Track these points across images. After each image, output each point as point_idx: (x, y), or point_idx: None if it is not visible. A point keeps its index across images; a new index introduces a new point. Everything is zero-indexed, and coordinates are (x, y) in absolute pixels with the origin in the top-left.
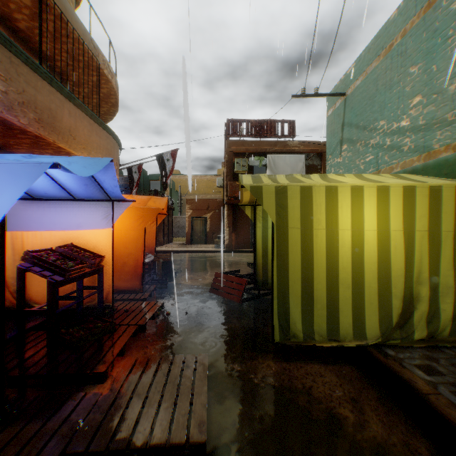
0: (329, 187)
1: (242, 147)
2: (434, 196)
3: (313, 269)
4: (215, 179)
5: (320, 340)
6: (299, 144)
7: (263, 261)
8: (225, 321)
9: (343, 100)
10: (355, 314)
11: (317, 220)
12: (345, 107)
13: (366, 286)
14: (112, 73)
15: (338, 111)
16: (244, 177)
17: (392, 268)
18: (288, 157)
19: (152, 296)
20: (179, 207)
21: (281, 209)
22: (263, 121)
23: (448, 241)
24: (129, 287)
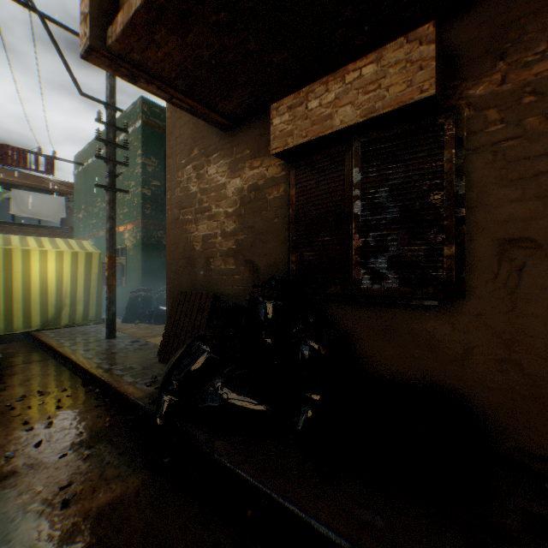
0: (8, 248)
1: None
2: (76, 256)
3: None
4: None
5: (1, 332)
6: (62, 184)
7: None
8: None
9: (83, 168)
10: (26, 316)
11: None
12: (84, 175)
13: (34, 301)
14: None
15: (81, 175)
16: None
17: (51, 291)
18: (44, 196)
19: None
20: None
21: None
22: (8, 146)
23: (83, 277)
24: None
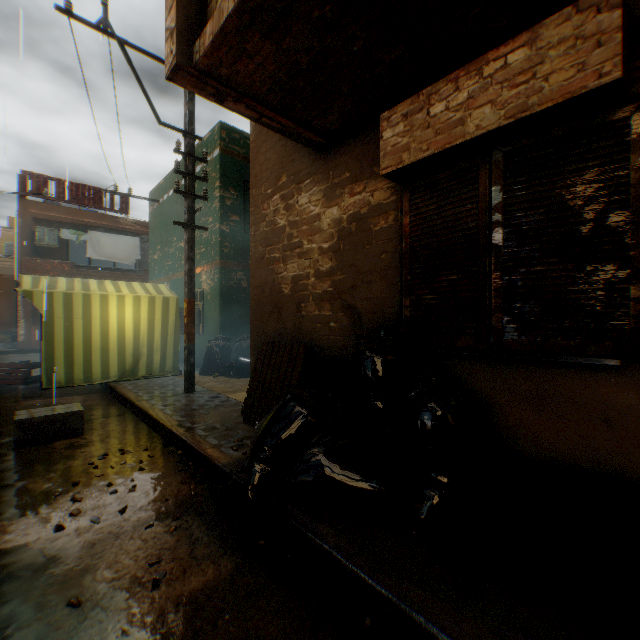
0: (86, 294)
1: (51, 212)
2: (152, 301)
3: (75, 342)
4: (4, 234)
5: (80, 383)
6: (136, 224)
7: None
8: (6, 394)
9: (158, 205)
10: (104, 366)
11: (78, 313)
12: (159, 213)
13: (112, 350)
14: None
15: (155, 213)
16: (27, 277)
17: (127, 339)
18: (118, 237)
19: None
20: None
21: (50, 306)
22: (84, 186)
23: (160, 324)
24: None
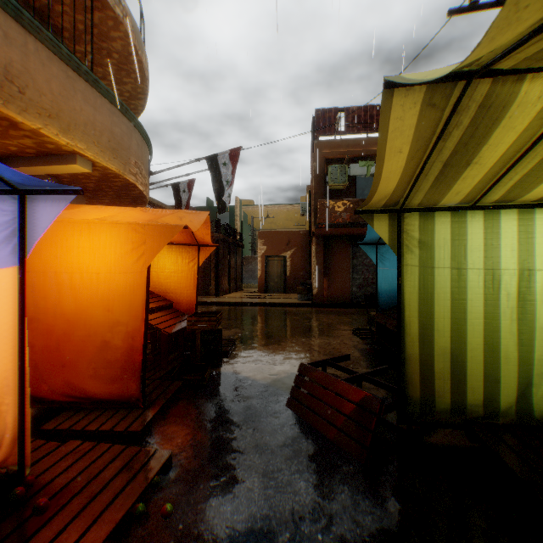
0: None
1: (339, 149)
2: None
3: None
4: (297, 209)
5: None
6: None
7: (422, 350)
8: None
9: None
10: None
11: None
12: None
13: None
14: (124, 9)
15: None
16: (411, 73)
17: None
18: None
19: (165, 411)
20: (252, 245)
21: None
22: (371, 108)
23: None
24: (115, 394)
